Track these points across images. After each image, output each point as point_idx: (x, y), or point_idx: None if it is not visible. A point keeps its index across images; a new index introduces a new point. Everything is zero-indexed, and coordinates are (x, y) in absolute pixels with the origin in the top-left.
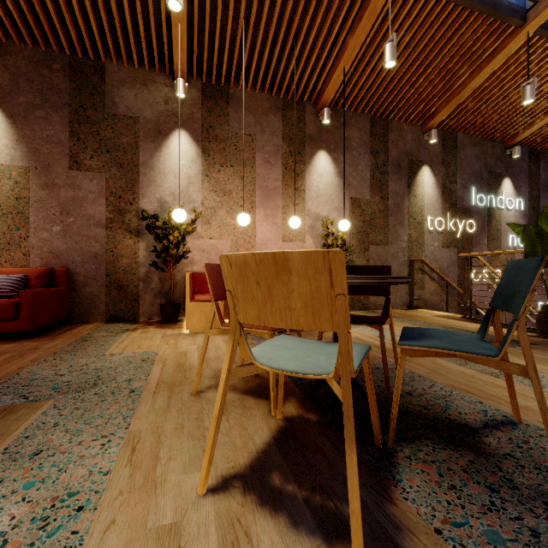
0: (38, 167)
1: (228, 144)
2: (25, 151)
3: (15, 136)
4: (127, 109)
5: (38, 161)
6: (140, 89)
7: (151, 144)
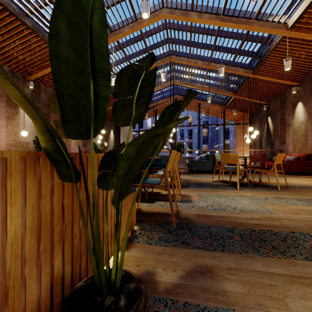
0: (310, 118)
1: None
2: (307, 114)
3: (305, 110)
4: None
5: (309, 116)
6: None
7: None
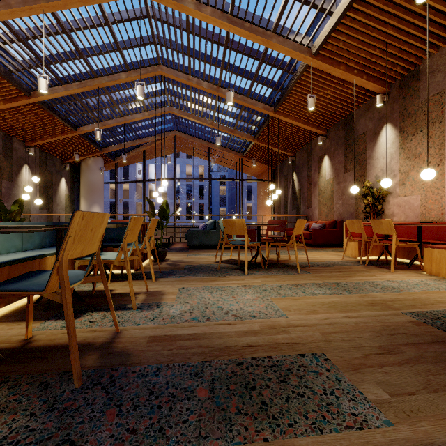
0: (336, 176)
1: (418, 114)
2: (333, 171)
3: (331, 166)
4: (362, 130)
5: (336, 173)
6: (367, 114)
7: (372, 143)
